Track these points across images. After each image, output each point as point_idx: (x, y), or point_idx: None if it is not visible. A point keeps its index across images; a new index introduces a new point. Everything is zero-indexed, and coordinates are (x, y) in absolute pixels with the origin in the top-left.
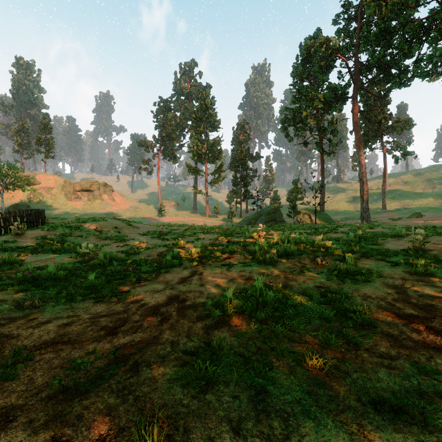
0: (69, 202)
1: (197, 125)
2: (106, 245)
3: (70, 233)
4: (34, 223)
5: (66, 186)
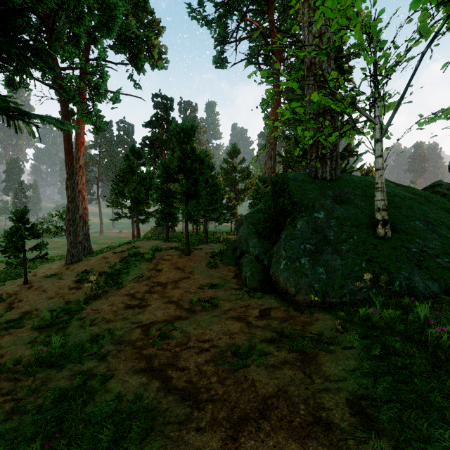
0: None
1: None
2: None
3: None
4: None
5: None
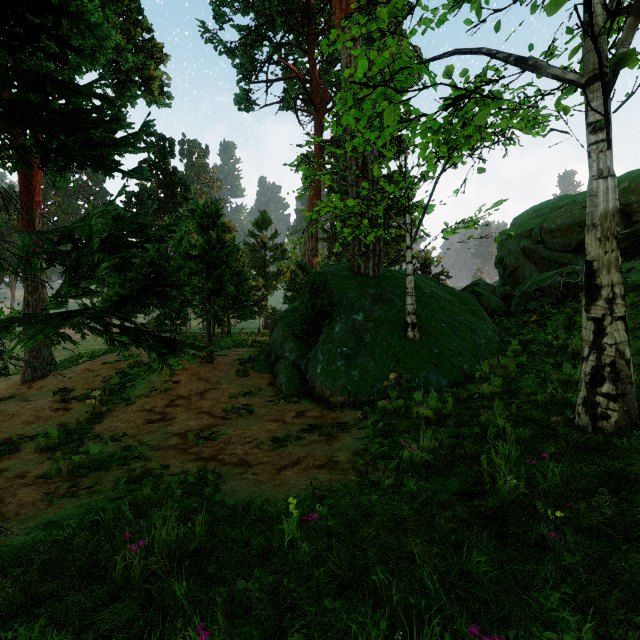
0: None
1: None
2: None
3: None
4: None
5: None
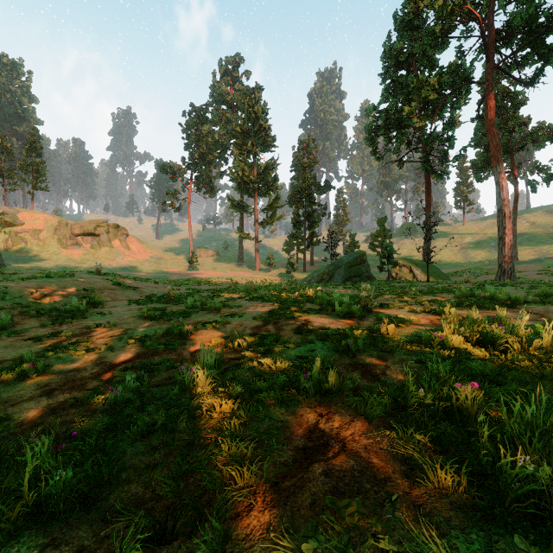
0: (63, 250)
1: (243, 142)
2: (9, 334)
3: None
4: None
5: (61, 227)
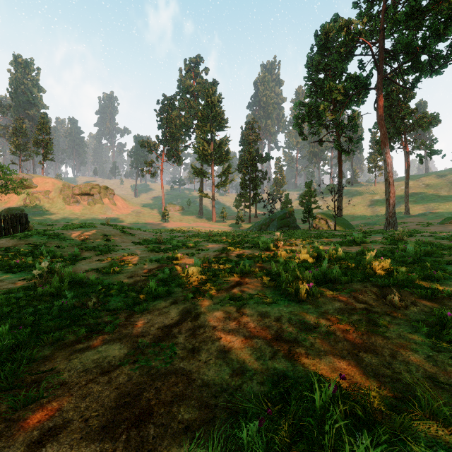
0: (67, 207)
1: (203, 124)
2: (85, 259)
3: (46, 243)
4: (10, 230)
5: (65, 189)
